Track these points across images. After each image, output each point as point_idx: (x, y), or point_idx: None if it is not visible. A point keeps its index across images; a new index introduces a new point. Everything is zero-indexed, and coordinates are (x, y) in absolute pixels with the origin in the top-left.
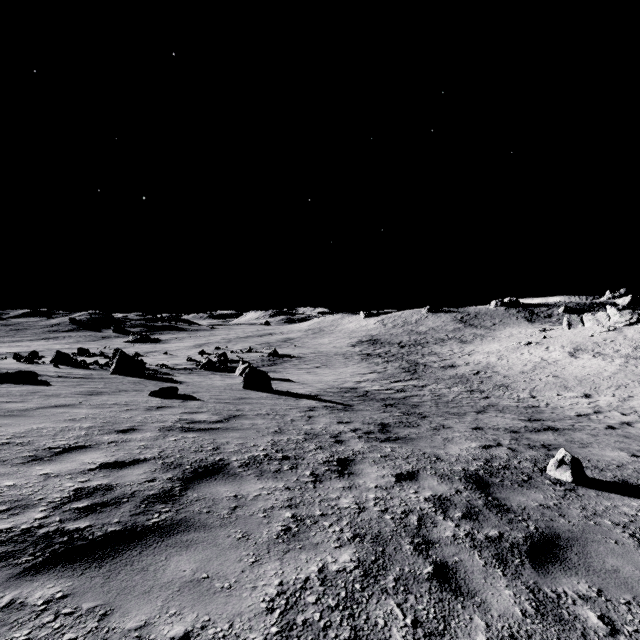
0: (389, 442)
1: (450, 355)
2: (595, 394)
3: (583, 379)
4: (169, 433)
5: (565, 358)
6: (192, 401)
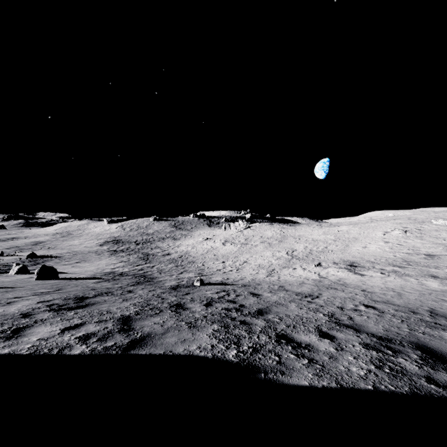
0: (143, 286)
1: (167, 248)
2: (226, 261)
3: (224, 255)
4: (42, 295)
5: (221, 246)
6: (18, 288)
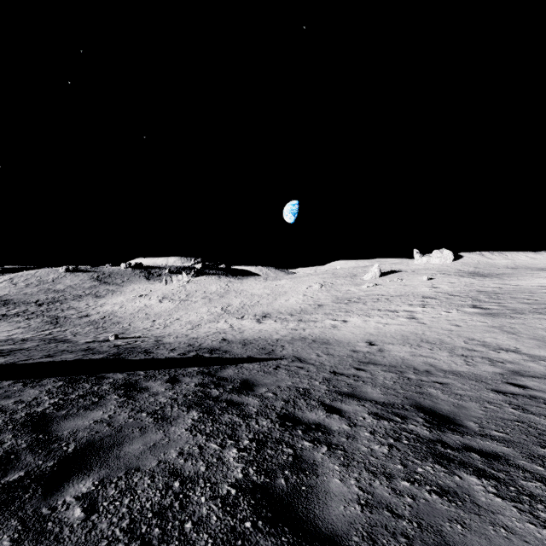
0: (56, 344)
1: (86, 308)
2: (158, 320)
3: (158, 313)
4: None
5: (157, 303)
6: None
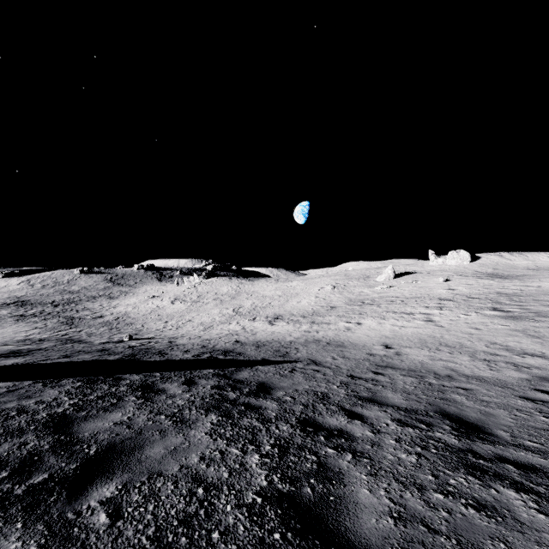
0: (72, 344)
1: (100, 309)
2: (170, 321)
3: (170, 315)
4: None
5: (169, 304)
6: None
